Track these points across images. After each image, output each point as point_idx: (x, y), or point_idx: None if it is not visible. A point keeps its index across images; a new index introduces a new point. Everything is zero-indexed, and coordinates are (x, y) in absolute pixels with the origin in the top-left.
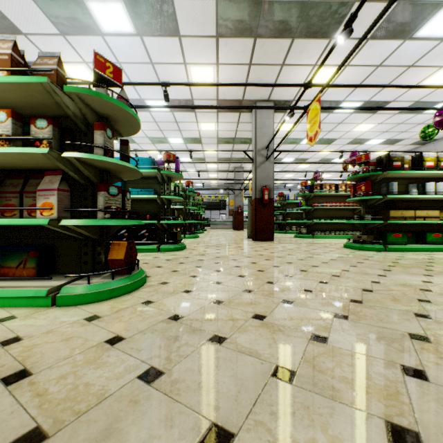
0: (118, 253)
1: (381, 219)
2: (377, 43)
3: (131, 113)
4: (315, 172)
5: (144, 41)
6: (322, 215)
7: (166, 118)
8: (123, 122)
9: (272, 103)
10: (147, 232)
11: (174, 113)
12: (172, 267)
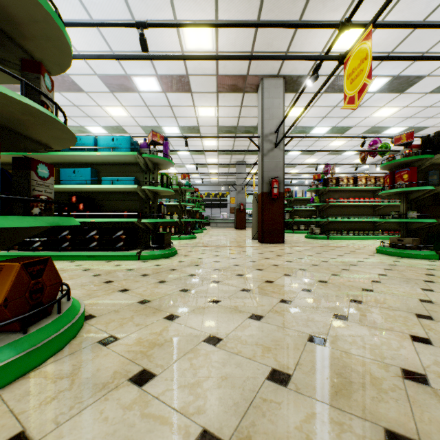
0: None
1: (429, 217)
2: None
3: None
4: (325, 166)
5: None
6: (338, 213)
7: (158, 100)
8: (28, 26)
9: (282, 79)
10: (125, 233)
11: (166, 94)
12: (144, 291)
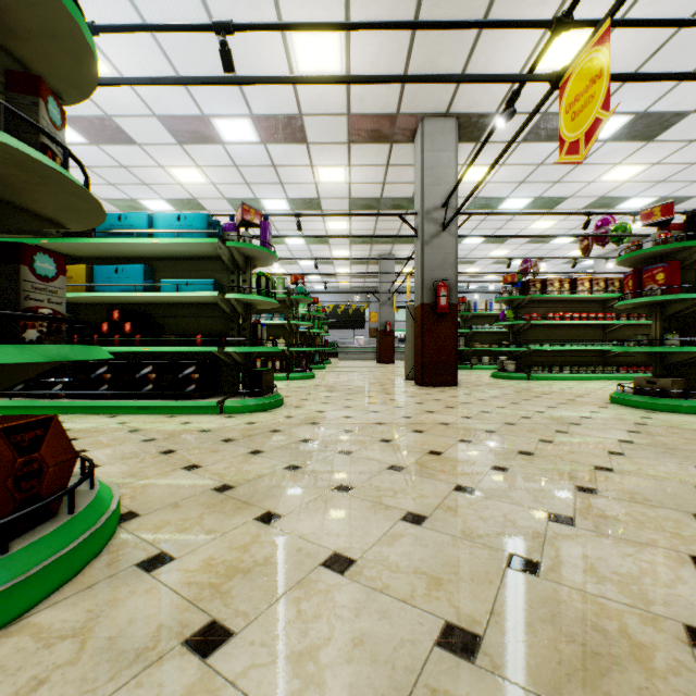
0: None
1: None
2: None
3: None
4: (523, 261)
5: None
6: (545, 337)
7: (254, 157)
8: (16, 13)
9: (454, 120)
10: (198, 371)
11: (267, 146)
12: (225, 470)
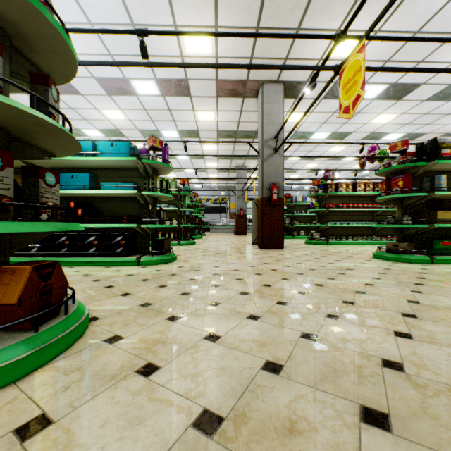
0: (6, 290)
1: (423, 223)
2: None
3: (38, 7)
4: (325, 171)
5: None
6: (337, 218)
7: (157, 104)
8: (36, 41)
9: (282, 85)
10: (124, 239)
11: (165, 97)
12: (145, 295)
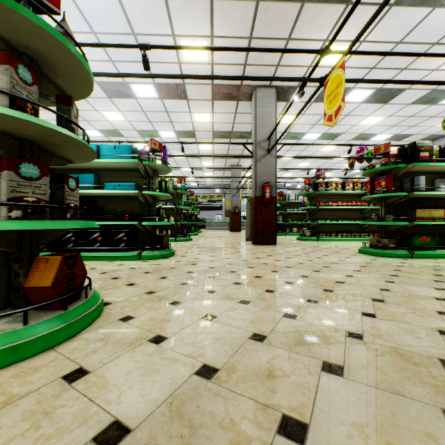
0: (42, 276)
1: (404, 220)
2: (401, 11)
3: (67, 45)
4: (317, 170)
5: (122, 3)
6: (327, 216)
7: (155, 106)
8: (61, 68)
9: (274, 89)
10: (126, 235)
11: (163, 100)
12: (149, 285)
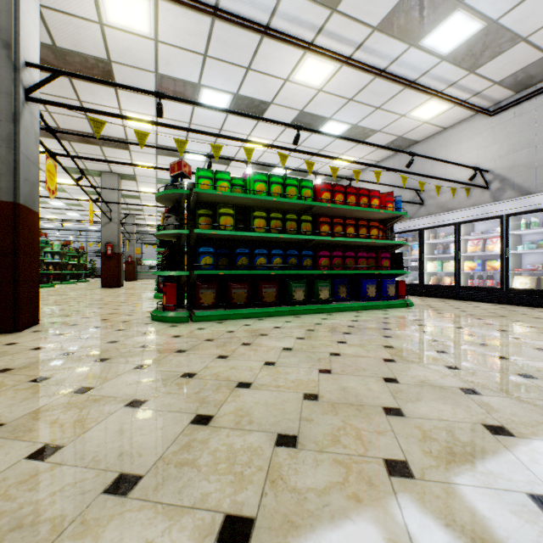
0: None
1: None
2: (165, 157)
3: None
4: None
5: None
6: None
7: None
8: None
9: (117, 175)
10: None
11: None
12: None
